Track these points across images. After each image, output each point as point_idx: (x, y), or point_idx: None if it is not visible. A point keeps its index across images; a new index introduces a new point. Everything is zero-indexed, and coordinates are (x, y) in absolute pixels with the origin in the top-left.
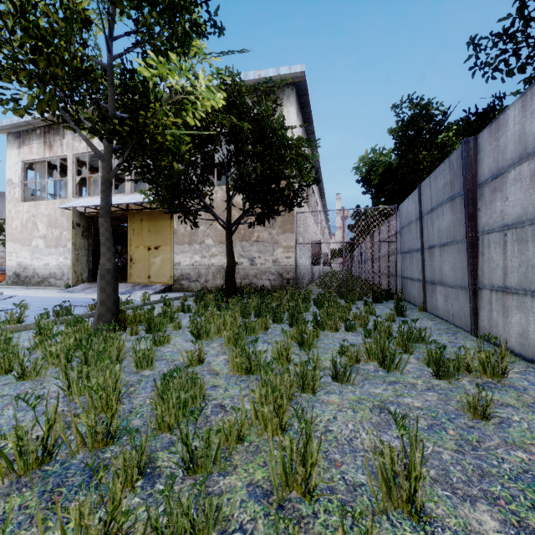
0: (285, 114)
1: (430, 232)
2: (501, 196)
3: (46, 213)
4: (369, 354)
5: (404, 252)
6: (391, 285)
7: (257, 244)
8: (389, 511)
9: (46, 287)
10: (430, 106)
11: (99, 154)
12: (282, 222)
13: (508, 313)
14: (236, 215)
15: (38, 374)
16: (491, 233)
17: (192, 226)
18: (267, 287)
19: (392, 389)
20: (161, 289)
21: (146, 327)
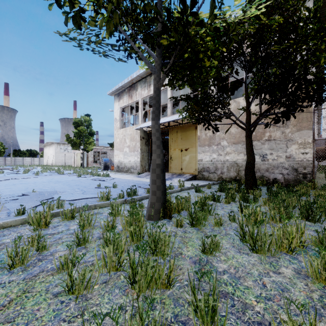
0: None
1: None
2: None
3: (129, 133)
4: None
5: None
6: None
7: (268, 142)
8: None
9: (129, 173)
10: None
11: (151, 67)
12: (297, 121)
13: None
14: None
15: (85, 287)
16: None
17: (211, 132)
18: (279, 180)
19: None
20: (189, 178)
21: (189, 220)
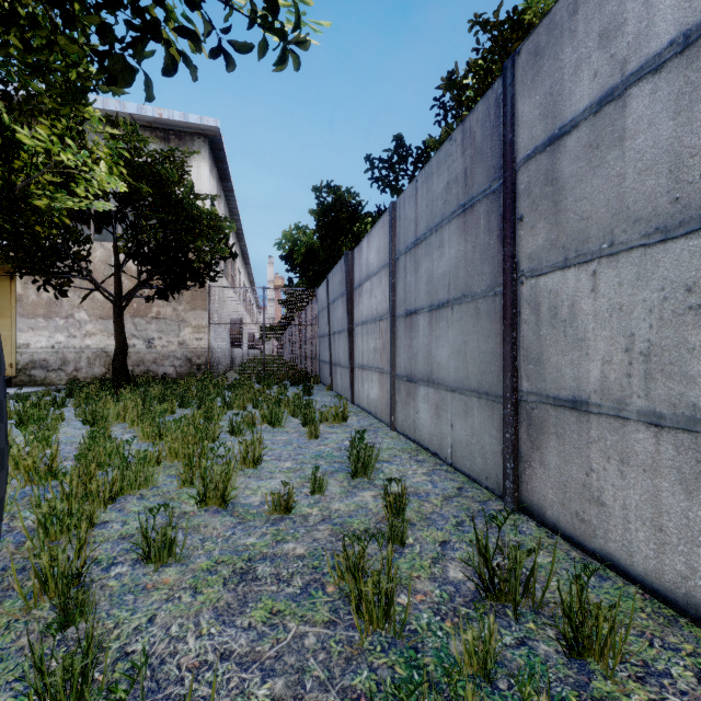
0: (195, 169)
1: (333, 320)
2: (362, 301)
3: None
4: (263, 419)
5: (320, 336)
6: (314, 369)
7: (156, 322)
8: (244, 469)
9: None
10: (348, 194)
11: None
12: (192, 297)
13: (364, 384)
14: (126, 283)
15: None
16: (359, 326)
17: (52, 292)
18: (170, 376)
19: (272, 435)
20: None
21: (17, 420)
